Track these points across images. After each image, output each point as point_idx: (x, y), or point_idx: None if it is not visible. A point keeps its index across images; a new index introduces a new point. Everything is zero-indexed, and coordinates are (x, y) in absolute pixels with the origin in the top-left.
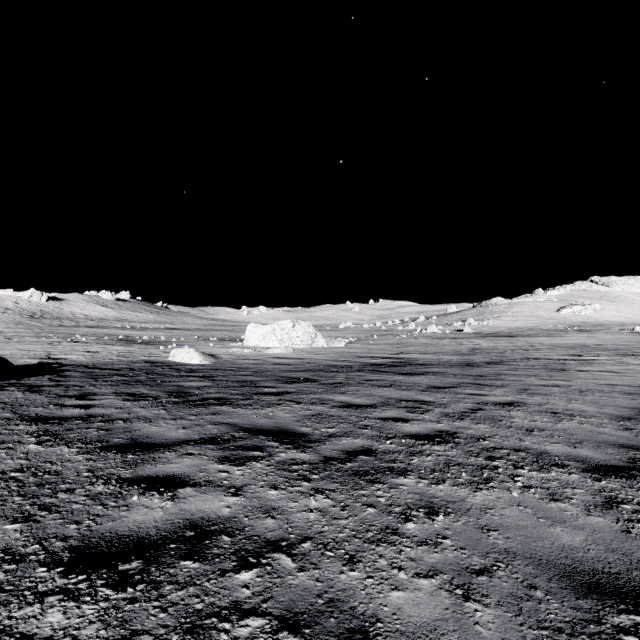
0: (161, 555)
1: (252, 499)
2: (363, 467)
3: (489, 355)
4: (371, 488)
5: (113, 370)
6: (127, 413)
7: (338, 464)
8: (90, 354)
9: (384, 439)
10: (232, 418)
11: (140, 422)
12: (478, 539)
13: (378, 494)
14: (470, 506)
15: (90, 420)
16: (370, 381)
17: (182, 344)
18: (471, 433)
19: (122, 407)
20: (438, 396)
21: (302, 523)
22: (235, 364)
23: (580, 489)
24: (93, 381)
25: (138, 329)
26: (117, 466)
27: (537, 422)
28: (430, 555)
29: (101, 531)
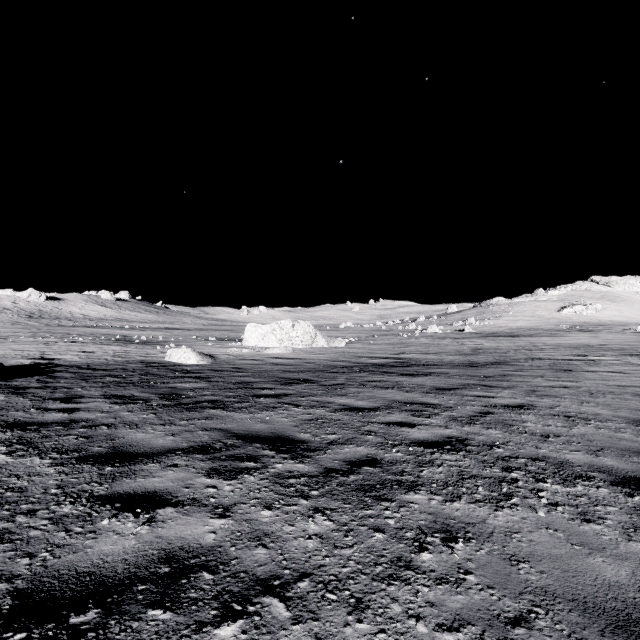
0: (125, 601)
1: (242, 522)
2: (368, 480)
3: (492, 355)
4: (378, 507)
5: (106, 371)
6: (113, 418)
7: (340, 477)
8: (85, 354)
9: (390, 447)
10: (226, 423)
11: (125, 428)
12: (507, 574)
13: (386, 514)
14: (492, 529)
15: (71, 426)
16: (372, 382)
17: (180, 344)
18: (483, 439)
19: (109, 411)
20: (444, 398)
21: (299, 554)
22: (233, 364)
23: (613, 507)
24: (83, 382)
25: (136, 329)
26: (91, 481)
27: (551, 427)
28: (453, 597)
29: (57, 567)
